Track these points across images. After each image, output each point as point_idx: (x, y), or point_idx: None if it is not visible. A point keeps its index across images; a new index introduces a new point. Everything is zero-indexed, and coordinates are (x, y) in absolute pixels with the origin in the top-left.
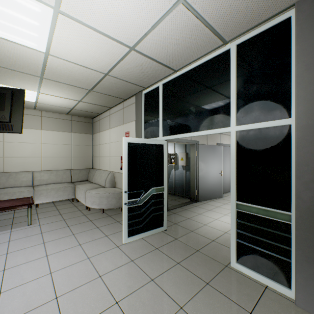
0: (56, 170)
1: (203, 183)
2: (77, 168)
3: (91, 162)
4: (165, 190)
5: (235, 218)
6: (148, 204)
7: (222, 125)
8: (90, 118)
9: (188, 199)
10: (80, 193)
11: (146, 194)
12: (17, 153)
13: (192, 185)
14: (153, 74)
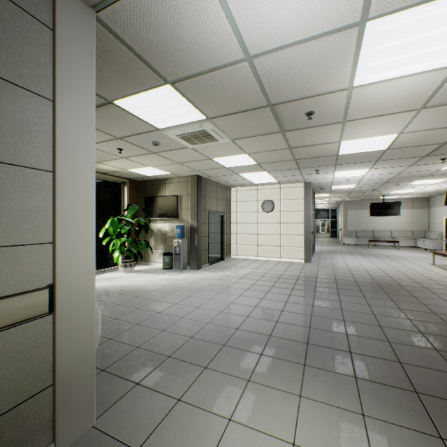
0: (402, 231)
1: None
2: (416, 230)
3: (426, 227)
4: None
5: None
6: None
7: None
8: (425, 198)
9: None
10: (420, 242)
11: None
12: (383, 222)
13: None
14: None
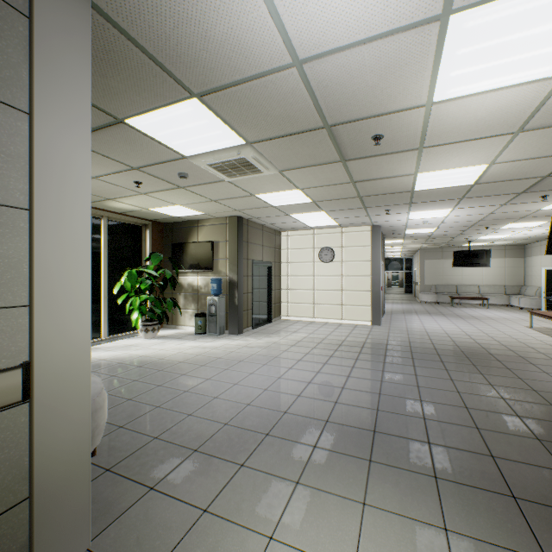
0: (493, 285)
1: None
2: (509, 284)
3: (521, 280)
4: None
5: None
6: None
7: None
8: (521, 245)
9: None
10: (514, 300)
11: None
12: (468, 274)
13: None
14: None
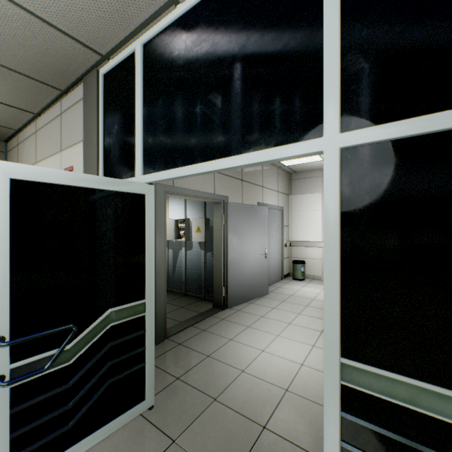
0: None
1: (236, 274)
2: None
3: None
4: (150, 309)
5: (338, 407)
6: (97, 357)
7: (299, 134)
8: None
9: (209, 303)
10: None
11: (88, 329)
12: None
13: (217, 278)
14: (110, 0)
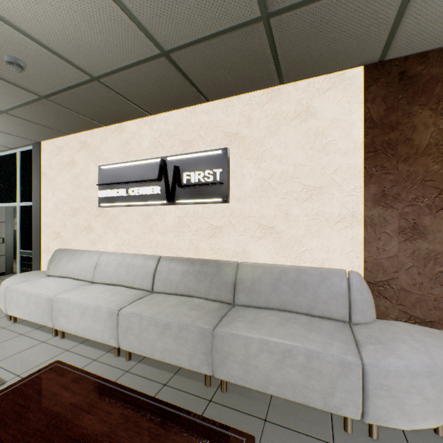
0: None
1: None
2: None
3: None
4: None
5: (19, 260)
6: None
7: (16, 201)
8: None
9: None
10: None
11: None
12: None
13: None
14: None
